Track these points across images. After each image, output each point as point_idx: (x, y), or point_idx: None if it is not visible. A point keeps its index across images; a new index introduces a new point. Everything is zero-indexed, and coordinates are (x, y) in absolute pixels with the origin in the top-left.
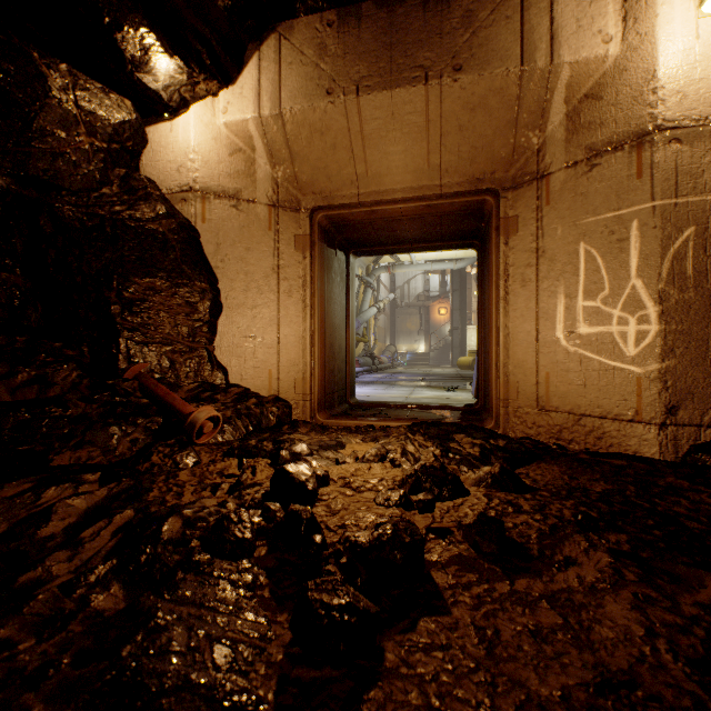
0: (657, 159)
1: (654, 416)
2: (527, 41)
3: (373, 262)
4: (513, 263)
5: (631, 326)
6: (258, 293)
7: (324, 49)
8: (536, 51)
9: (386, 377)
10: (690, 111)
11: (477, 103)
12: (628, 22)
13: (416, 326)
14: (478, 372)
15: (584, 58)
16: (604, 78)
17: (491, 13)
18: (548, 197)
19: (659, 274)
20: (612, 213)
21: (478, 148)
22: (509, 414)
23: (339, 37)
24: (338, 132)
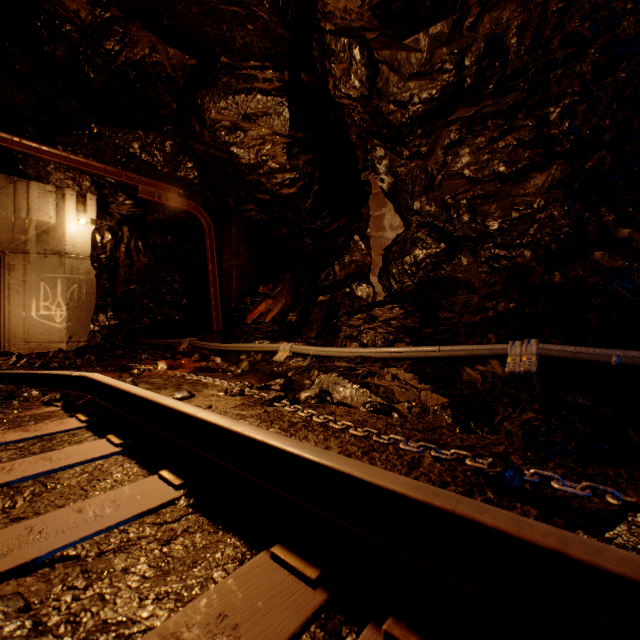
0: (66, 262)
1: (66, 340)
2: (18, 206)
3: None
4: (14, 284)
5: (59, 312)
6: None
7: None
8: (22, 211)
9: None
10: (77, 251)
11: None
12: (58, 215)
13: None
14: None
15: (42, 220)
16: (51, 229)
17: (0, 189)
18: (30, 261)
19: (67, 297)
20: (53, 275)
21: None
22: (11, 346)
23: None
24: None
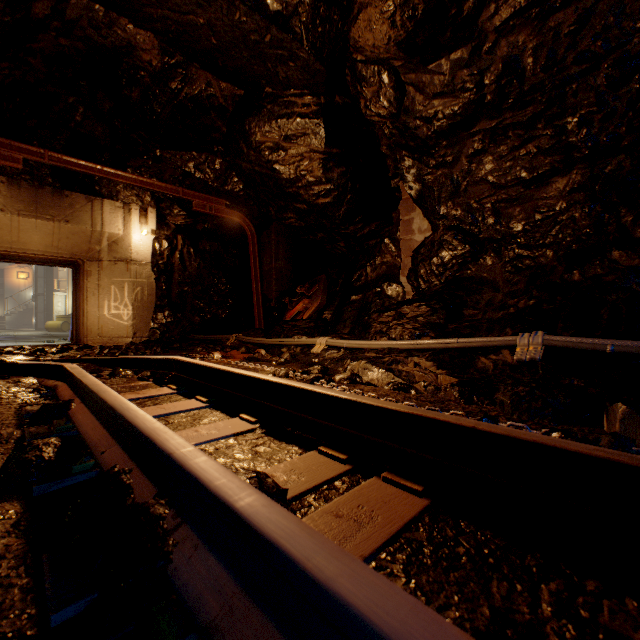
0: (132, 268)
1: (131, 335)
2: (94, 221)
3: None
4: (90, 287)
5: (126, 311)
6: None
7: (0, 191)
8: (97, 225)
9: None
10: (140, 258)
11: (75, 233)
12: (125, 227)
13: None
14: (74, 327)
15: (113, 232)
16: (119, 239)
17: (81, 207)
18: (103, 268)
19: (132, 298)
20: (121, 279)
21: (76, 245)
22: (89, 340)
23: (9, 189)
24: (5, 224)
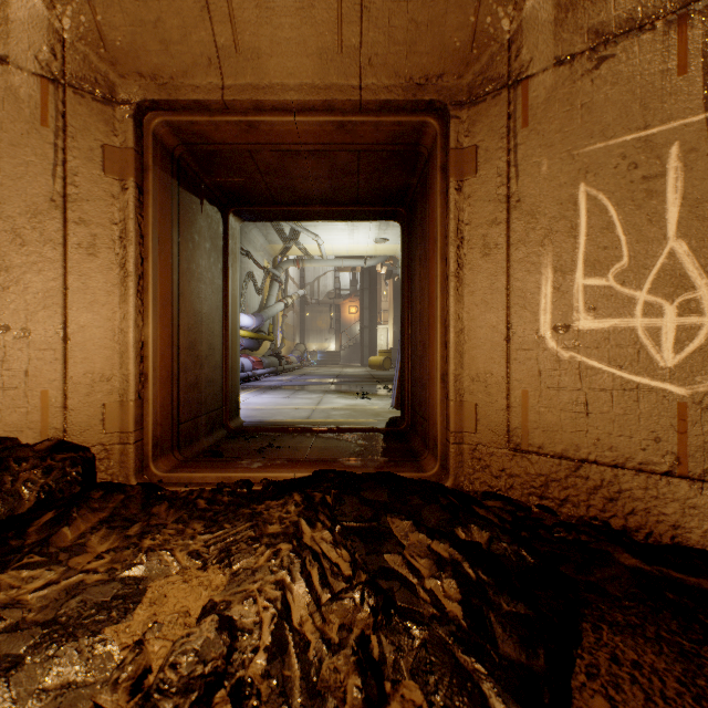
0: None
1: None
2: None
3: (281, 254)
4: (470, 220)
5: (668, 317)
6: (13, 243)
7: None
8: None
9: (292, 379)
10: None
11: None
12: None
13: (326, 324)
14: (403, 381)
15: None
16: None
17: None
18: (526, 113)
19: None
20: (635, 134)
21: (420, 24)
22: (463, 455)
23: None
24: None
